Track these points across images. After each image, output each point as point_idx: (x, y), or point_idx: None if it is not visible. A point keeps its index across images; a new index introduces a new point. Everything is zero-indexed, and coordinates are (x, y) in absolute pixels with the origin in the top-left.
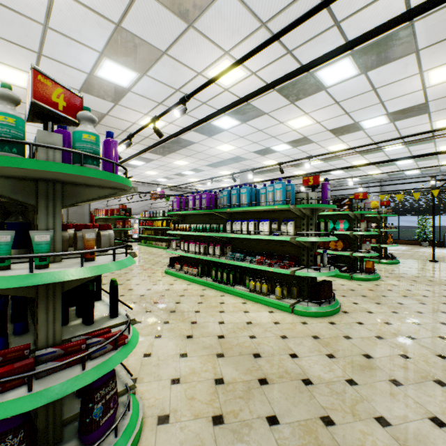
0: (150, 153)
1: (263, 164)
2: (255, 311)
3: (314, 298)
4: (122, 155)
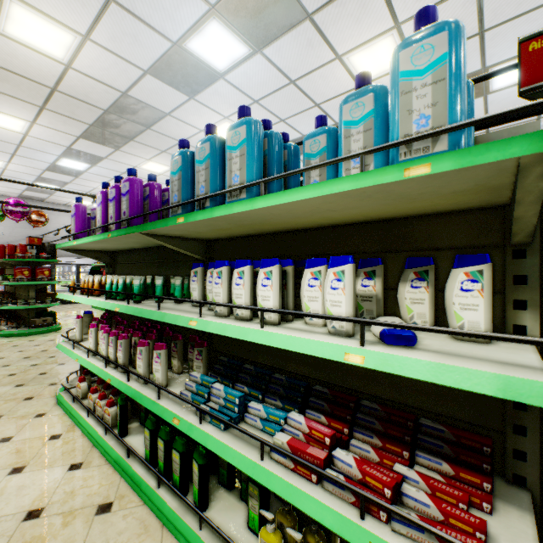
0: (86, 140)
1: None
2: None
3: None
4: (32, 142)
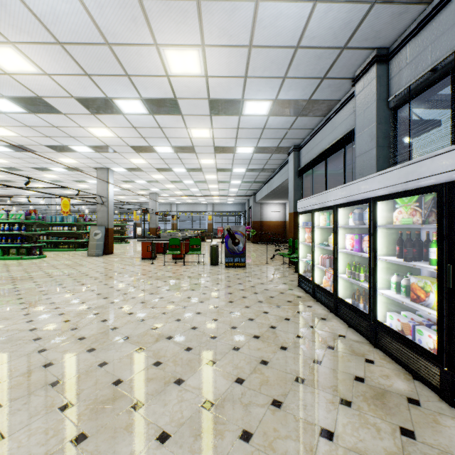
0: None
1: (64, 192)
2: (63, 252)
3: (82, 247)
4: None
